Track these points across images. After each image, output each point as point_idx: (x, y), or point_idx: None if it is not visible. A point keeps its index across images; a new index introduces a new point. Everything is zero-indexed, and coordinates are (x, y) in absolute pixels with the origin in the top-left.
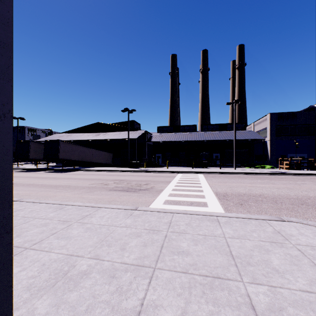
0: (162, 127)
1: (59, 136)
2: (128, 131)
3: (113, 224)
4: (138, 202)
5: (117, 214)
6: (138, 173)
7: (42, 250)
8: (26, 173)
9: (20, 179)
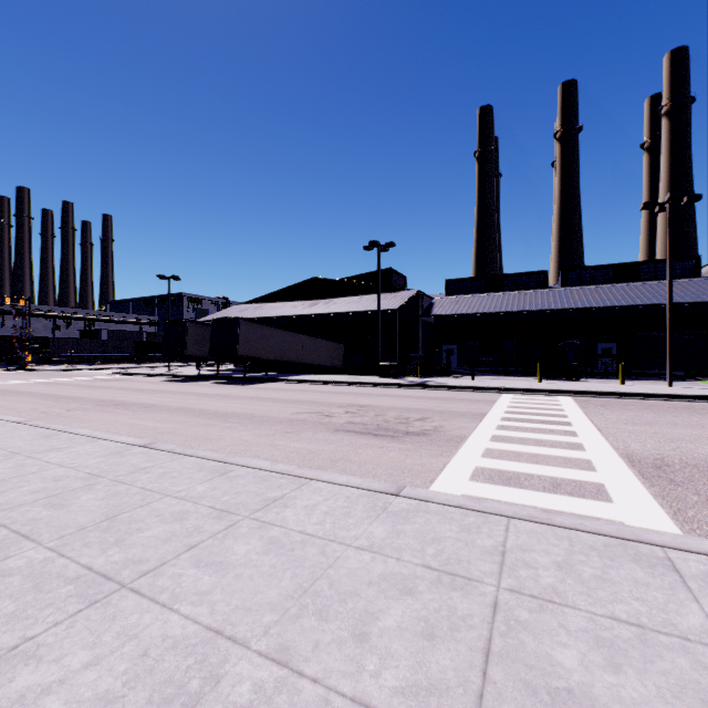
0: (457, 280)
1: (239, 309)
2: (378, 293)
3: (336, 537)
4: (401, 469)
5: (349, 502)
6: (400, 390)
7: (154, 599)
8: (179, 385)
9: (167, 397)
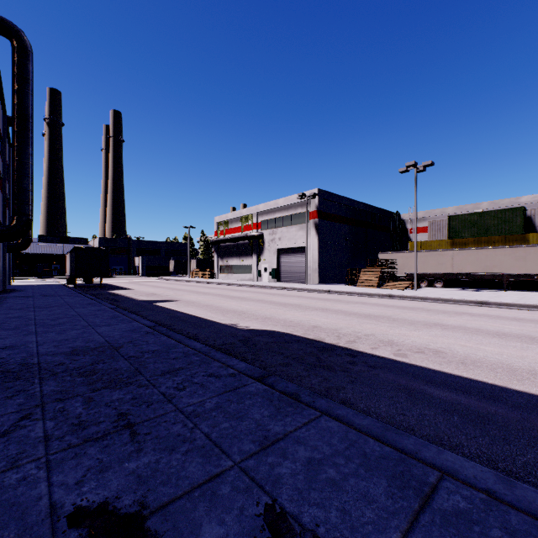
0: None
1: None
2: None
3: None
4: None
5: None
6: None
7: None
8: None
9: None
